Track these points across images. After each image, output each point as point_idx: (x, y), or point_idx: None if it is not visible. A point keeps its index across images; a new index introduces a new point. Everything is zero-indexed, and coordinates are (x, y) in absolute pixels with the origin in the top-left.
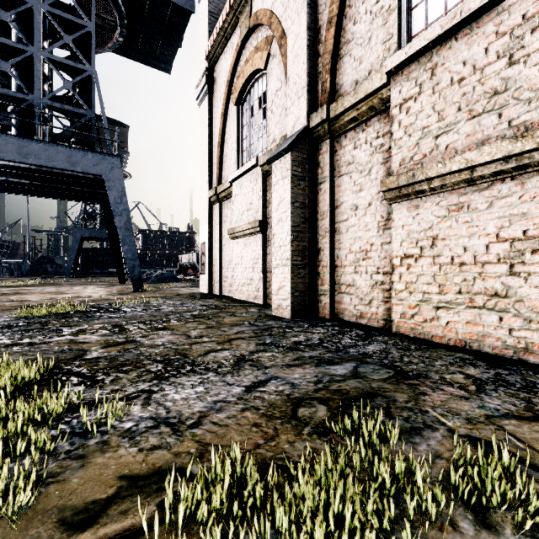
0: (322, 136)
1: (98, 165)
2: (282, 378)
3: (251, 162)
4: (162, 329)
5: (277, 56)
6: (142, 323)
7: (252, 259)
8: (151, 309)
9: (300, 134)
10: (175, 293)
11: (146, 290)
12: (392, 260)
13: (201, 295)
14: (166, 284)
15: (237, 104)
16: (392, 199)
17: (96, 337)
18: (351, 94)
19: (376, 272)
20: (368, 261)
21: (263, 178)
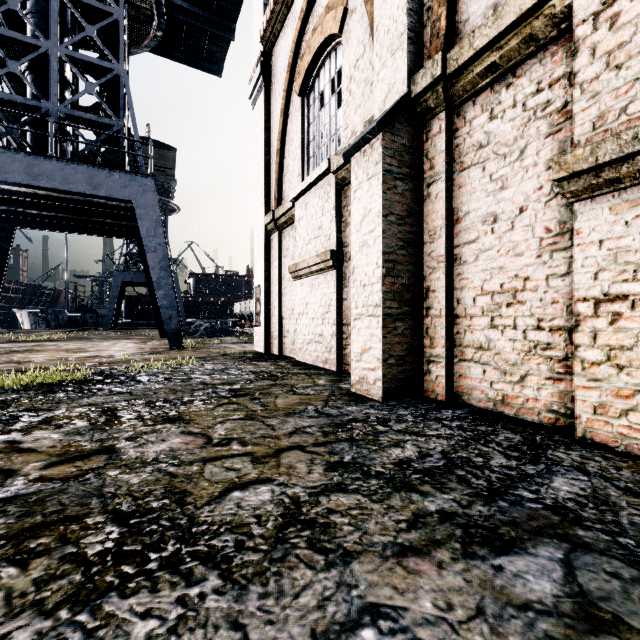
0: (432, 108)
1: (126, 188)
2: (391, 617)
3: (320, 167)
4: (172, 420)
5: (358, 10)
6: (149, 406)
7: (321, 307)
8: (176, 378)
9: (396, 105)
10: (221, 352)
11: (187, 347)
12: (576, 306)
13: (254, 355)
14: (215, 338)
15: (302, 94)
16: (579, 192)
17: (56, 436)
18: (489, 23)
19: (536, 327)
20: (518, 308)
21: (337, 190)
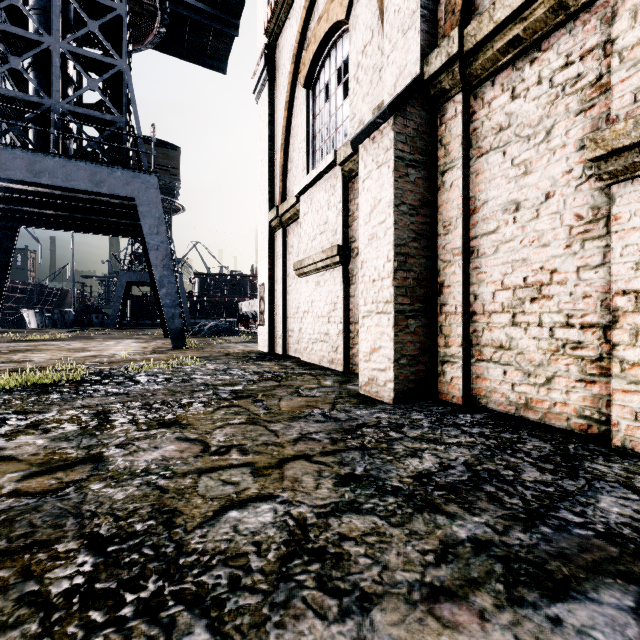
0: (447, 90)
1: (128, 185)
2: None
3: (326, 160)
4: (167, 425)
5: None
6: (145, 409)
7: (327, 305)
8: (177, 379)
9: (409, 87)
10: (225, 351)
11: (190, 346)
12: (614, 300)
13: (258, 354)
14: (219, 338)
15: (307, 86)
16: (618, 172)
17: (41, 442)
18: None
19: (565, 324)
20: (544, 303)
21: (343, 183)
